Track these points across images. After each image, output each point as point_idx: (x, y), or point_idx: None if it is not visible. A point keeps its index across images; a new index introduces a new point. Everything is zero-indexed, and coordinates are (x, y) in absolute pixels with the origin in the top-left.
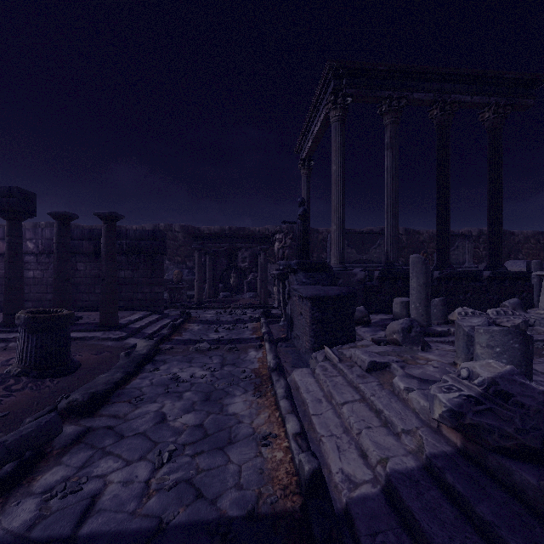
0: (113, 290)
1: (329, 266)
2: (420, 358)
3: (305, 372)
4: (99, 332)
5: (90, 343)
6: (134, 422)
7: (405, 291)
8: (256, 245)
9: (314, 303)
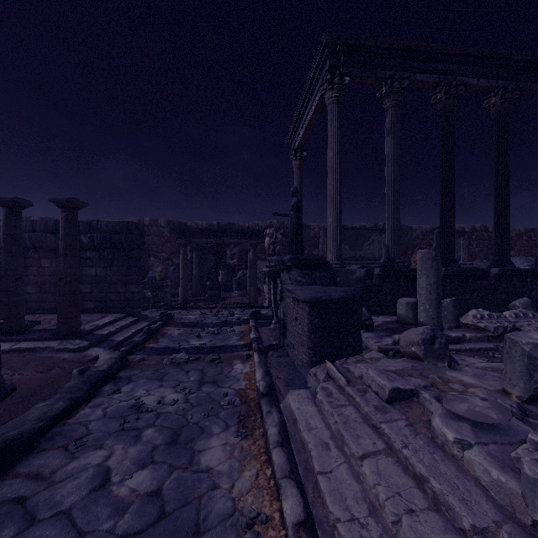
0: (73, 290)
1: (328, 262)
2: (451, 380)
3: (303, 396)
4: (55, 341)
5: (41, 356)
6: (60, 489)
7: (408, 291)
8: (245, 240)
9: (314, 307)
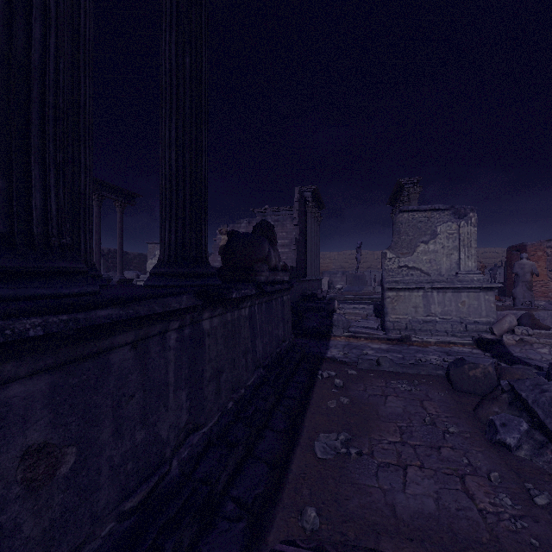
0: None
1: None
2: None
3: None
4: None
5: None
6: None
7: None
8: None
9: None
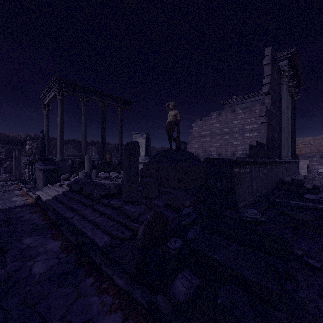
0: None
1: (53, 159)
2: None
3: (40, 191)
4: None
5: None
6: None
7: None
8: (12, 146)
9: (45, 171)
